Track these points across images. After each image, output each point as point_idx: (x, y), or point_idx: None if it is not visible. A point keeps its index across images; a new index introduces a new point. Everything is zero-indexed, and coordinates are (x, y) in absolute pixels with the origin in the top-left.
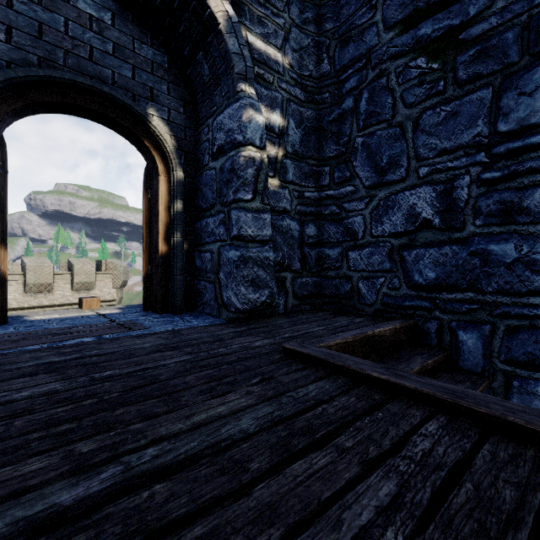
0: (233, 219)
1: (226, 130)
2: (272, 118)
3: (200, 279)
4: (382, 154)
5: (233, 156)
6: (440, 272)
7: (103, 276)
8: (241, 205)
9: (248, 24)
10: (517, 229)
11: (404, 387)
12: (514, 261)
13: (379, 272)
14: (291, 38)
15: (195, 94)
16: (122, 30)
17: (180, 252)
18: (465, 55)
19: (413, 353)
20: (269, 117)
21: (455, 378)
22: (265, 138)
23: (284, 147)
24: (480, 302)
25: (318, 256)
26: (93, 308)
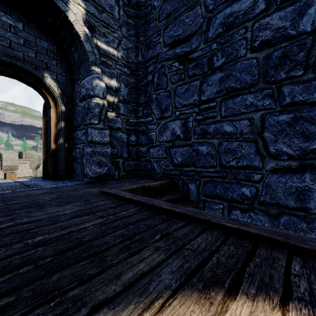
0: (89, 133)
1: (86, 88)
2: (111, 83)
3: (74, 162)
4: (163, 104)
5: (89, 102)
6: (183, 158)
7: (23, 161)
8: (92, 126)
9: (97, 37)
10: (207, 141)
11: (134, 200)
12: (206, 154)
13: (161, 158)
14: (122, 43)
15: (71, 67)
16: (29, 32)
17: (63, 148)
18: (191, 65)
19: (169, 194)
20: (109, 82)
21: (184, 203)
22: (105, 94)
23: (118, 97)
24: (196, 171)
25: (137, 150)
26: (13, 178)
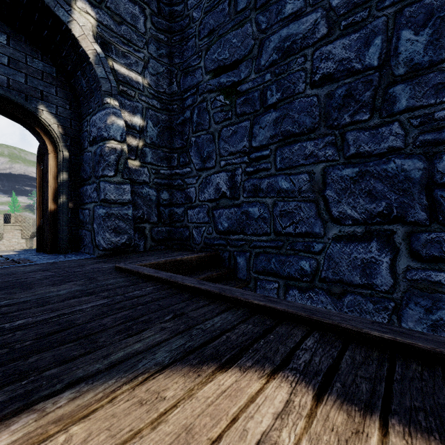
0: (101, 188)
1: (98, 127)
2: (134, 120)
3: (82, 229)
4: (204, 150)
5: (101, 146)
6: (230, 223)
7: (11, 228)
8: (106, 179)
9: (114, 57)
10: (259, 200)
11: (154, 277)
12: (258, 217)
13: (203, 223)
14: (150, 66)
15: (78, 97)
16: (16, 48)
17: (66, 209)
18: (240, 100)
19: (210, 271)
20: (132, 119)
21: (229, 282)
22: (125, 135)
23: (144, 139)
24: (245, 240)
25: (170, 212)
26: None
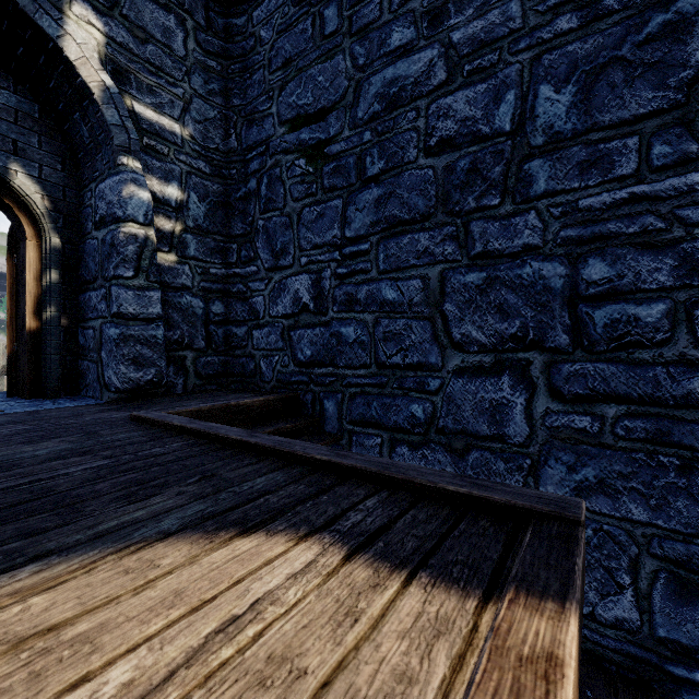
0: (113, 296)
1: (107, 201)
2: (168, 191)
3: (83, 359)
4: (277, 240)
5: (113, 230)
6: (314, 350)
7: None
8: (121, 282)
9: (135, 93)
10: (355, 316)
11: (187, 428)
12: (353, 342)
13: (275, 350)
14: (193, 109)
15: (76, 152)
16: None
17: (56, 329)
18: (328, 167)
19: (283, 421)
20: (163, 190)
21: (310, 438)
22: (151, 215)
23: (184, 221)
24: (336, 375)
25: (226, 334)
26: None
